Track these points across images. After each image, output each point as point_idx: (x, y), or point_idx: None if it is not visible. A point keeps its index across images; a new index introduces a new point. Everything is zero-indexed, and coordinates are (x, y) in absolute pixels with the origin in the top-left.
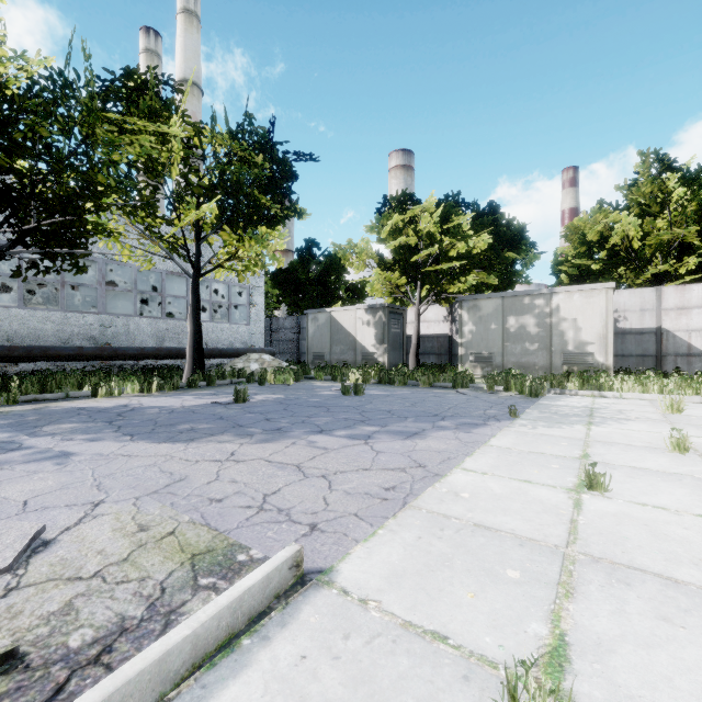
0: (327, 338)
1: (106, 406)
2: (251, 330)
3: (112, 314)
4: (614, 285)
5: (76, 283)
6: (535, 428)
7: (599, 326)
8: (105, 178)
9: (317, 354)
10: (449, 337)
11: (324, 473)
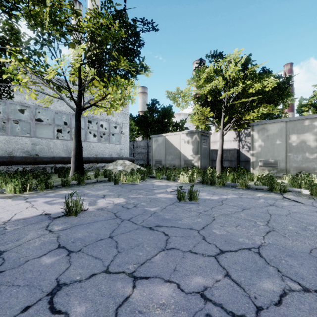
0: (163, 151)
1: None
2: (121, 147)
3: (39, 137)
4: None
5: (16, 119)
6: None
7: None
8: None
9: (157, 161)
10: (237, 150)
11: None
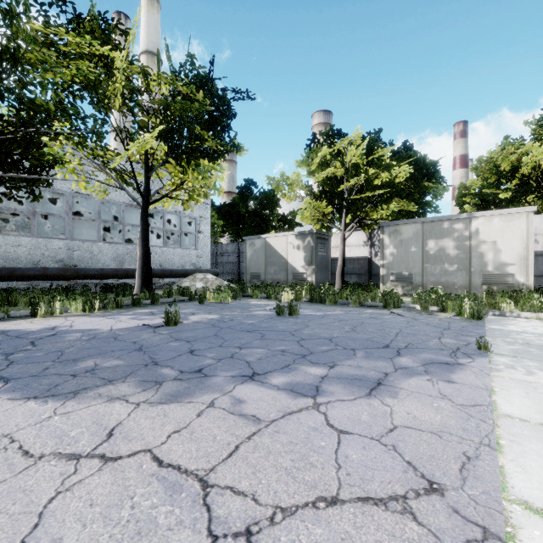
0: (262, 260)
1: (33, 329)
2: (199, 254)
3: (78, 239)
4: (536, 209)
5: (46, 213)
6: (533, 372)
7: (519, 248)
8: (44, 102)
9: (254, 274)
10: (368, 259)
11: (249, 517)
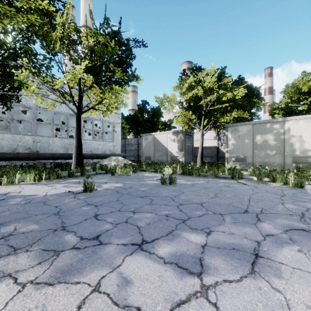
0: (152, 148)
1: None
2: (114, 145)
3: (40, 135)
4: None
5: (19, 119)
6: None
7: None
8: (6, 41)
9: (147, 157)
10: (217, 147)
11: None
